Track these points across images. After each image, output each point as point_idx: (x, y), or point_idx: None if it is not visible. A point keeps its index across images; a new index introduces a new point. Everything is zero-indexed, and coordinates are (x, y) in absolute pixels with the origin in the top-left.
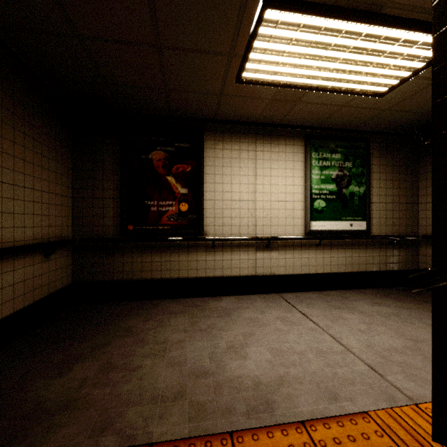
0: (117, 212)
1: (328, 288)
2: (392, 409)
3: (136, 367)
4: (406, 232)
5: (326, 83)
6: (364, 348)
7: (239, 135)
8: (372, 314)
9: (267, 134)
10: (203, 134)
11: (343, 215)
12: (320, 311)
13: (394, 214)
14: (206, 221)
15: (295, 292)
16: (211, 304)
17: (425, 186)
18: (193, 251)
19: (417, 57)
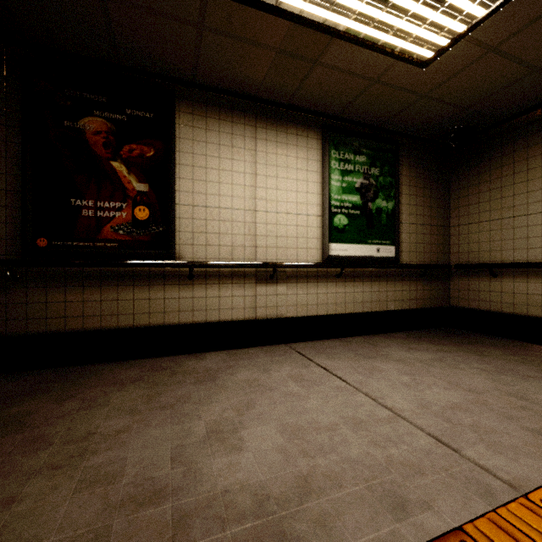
0: (15, 215)
1: (351, 333)
2: (497, 513)
3: (1, 502)
4: (437, 261)
5: (359, 26)
6: (417, 410)
7: (232, 112)
8: (412, 362)
9: (272, 116)
10: (175, 101)
11: (369, 237)
12: (346, 362)
13: (425, 238)
14: (179, 238)
15: (309, 341)
16: (187, 365)
17: (458, 206)
18: (157, 284)
19: None
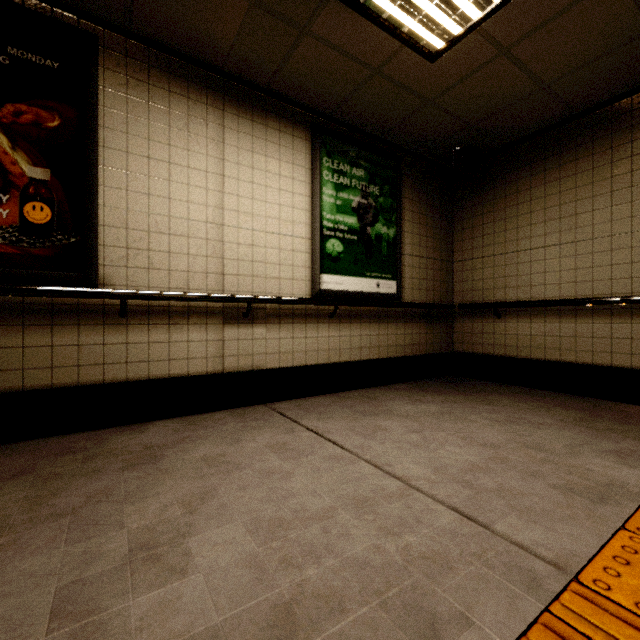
0: None
1: (346, 387)
2: (551, 612)
3: None
4: (440, 300)
5: None
6: (433, 476)
7: (188, 85)
8: (419, 416)
9: (246, 101)
10: (97, 51)
11: (368, 269)
12: (343, 422)
13: (429, 273)
14: (105, 255)
15: (295, 398)
16: (116, 442)
17: (461, 239)
18: (67, 323)
19: None
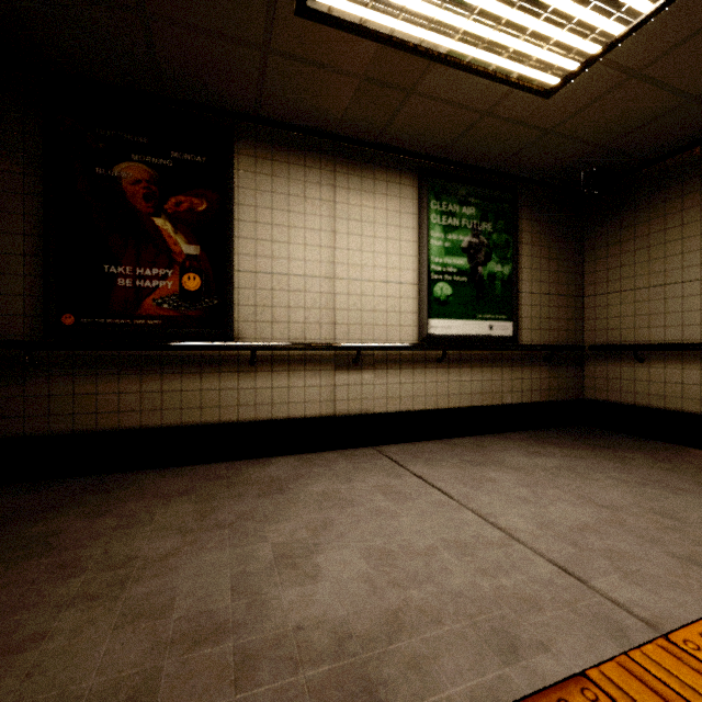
0: (35, 286)
1: (456, 433)
2: (629, 656)
3: (29, 638)
4: (567, 341)
5: (464, 48)
6: (537, 531)
7: (305, 154)
8: (532, 470)
9: (356, 159)
10: (233, 141)
11: (480, 310)
12: (450, 470)
13: (552, 311)
14: (239, 313)
15: (402, 443)
16: (249, 473)
17: (594, 270)
18: (211, 371)
19: (618, 8)
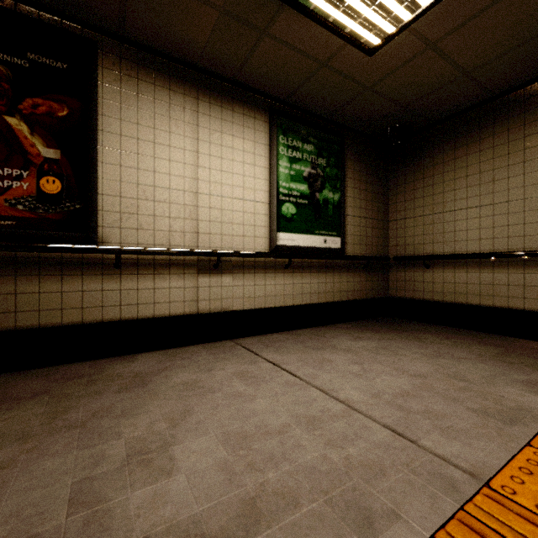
0: None
1: (299, 326)
2: (465, 510)
3: None
4: (378, 253)
5: None
6: (370, 400)
7: (169, 79)
8: (359, 351)
9: (216, 91)
10: (97, 54)
11: (317, 227)
12: (296, 355)
13: (368, 231)
14: (103, 218)
15: (256, 335)
16: (112, 370)
17: (396, 202)
18: (73, 274)
19: None
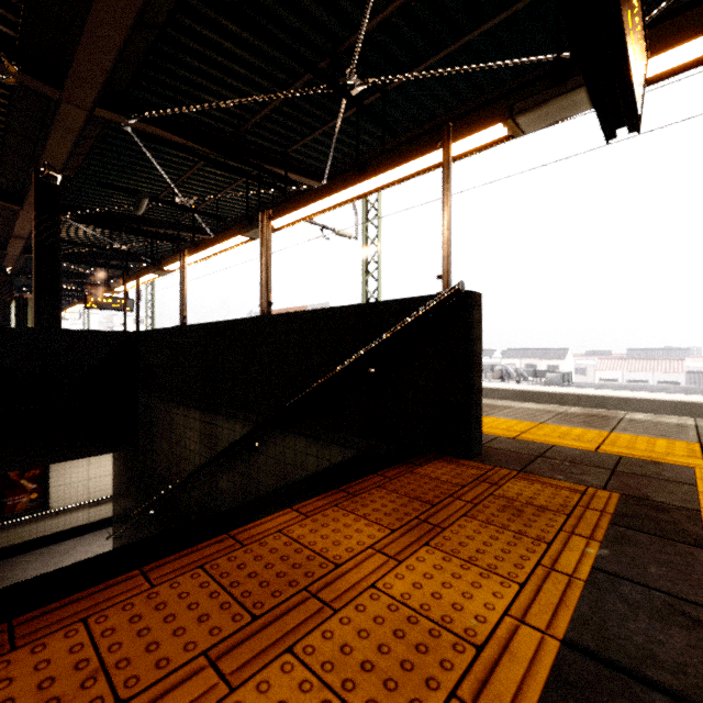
0: None
1: None
2: None
3: None
4: None
5: None
6: None
7: None
8: None
9: None
10: None
11: None
12: None
13: None
14: (52, 500)
15: None
16: (56, 549)
17: None
18: (41, 521)
19: None
